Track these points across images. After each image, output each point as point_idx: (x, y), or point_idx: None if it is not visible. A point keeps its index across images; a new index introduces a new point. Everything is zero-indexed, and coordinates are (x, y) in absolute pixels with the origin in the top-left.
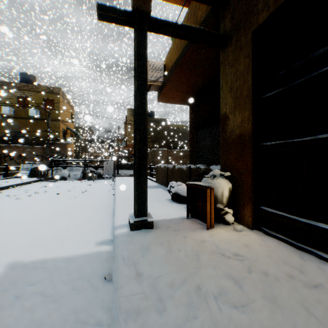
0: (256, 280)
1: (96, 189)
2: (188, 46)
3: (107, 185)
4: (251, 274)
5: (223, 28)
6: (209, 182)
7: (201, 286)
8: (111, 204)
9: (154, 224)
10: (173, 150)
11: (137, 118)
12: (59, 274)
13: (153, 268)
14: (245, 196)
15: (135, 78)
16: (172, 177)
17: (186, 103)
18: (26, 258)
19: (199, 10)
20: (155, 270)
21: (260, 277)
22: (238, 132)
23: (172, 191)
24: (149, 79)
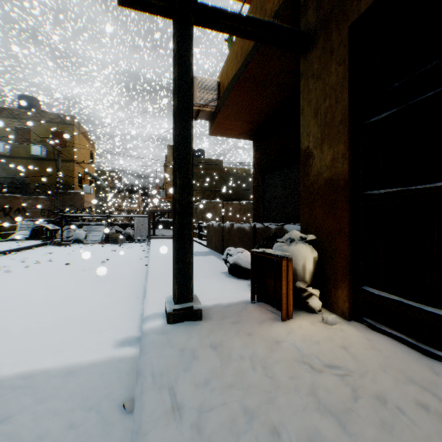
0: (369, 414)
1: (123, 257)
2: (253, 54)
3: (139, 251)
4: (359, 403)
5: (305, 25)
6: (284, 249)
7: (279, 428)
8: (143, 279)
9: (202, 313)
10: (231, 203)
11: (178, 154)
12: (51, 400)
13: (200, 393)
14: (339, 270)
15: (174, 93)
16: (230, 240)
17: (248, 137)
18: (3, 370)
19: (268, 1)
20: (204, 396)
21: (374, 408)
22: (327, 176)
23: (230, 261)
24: (197, 103)
